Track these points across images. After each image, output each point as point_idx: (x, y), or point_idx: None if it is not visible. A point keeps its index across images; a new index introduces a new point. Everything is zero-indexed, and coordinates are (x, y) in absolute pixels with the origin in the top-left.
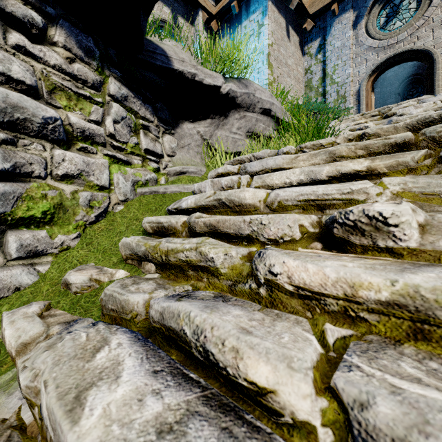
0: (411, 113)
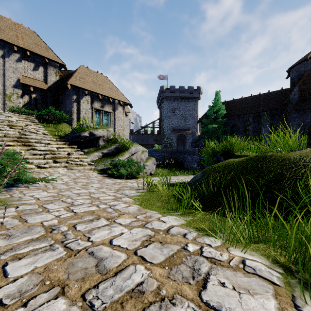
0: (0, 118)
